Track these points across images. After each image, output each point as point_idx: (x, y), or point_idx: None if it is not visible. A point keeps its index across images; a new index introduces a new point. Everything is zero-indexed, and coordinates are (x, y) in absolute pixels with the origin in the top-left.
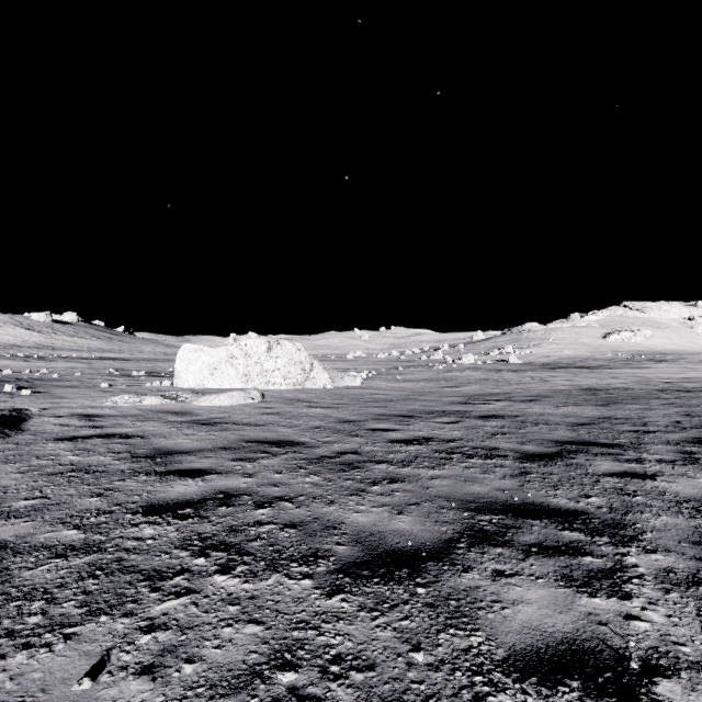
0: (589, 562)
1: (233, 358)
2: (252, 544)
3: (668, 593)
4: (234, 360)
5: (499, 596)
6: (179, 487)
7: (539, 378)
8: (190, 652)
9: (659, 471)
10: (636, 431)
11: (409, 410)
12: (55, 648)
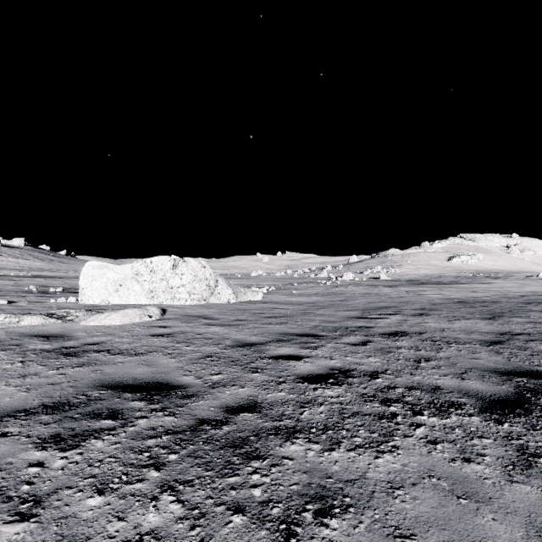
0: None
1: (138, 274)
2: None
3: None
4: (139, 277)
5: None
6: None
7: (413, 293)
8: None
9: None
10: None
11: (311, 327)
12: None
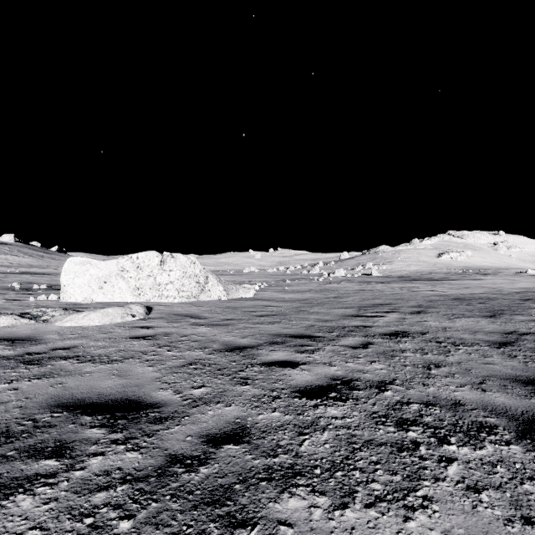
0: None
1: (123, 271)
2: None
3: None
4: (125, 273)
5: None
6: None
7: (406, 289)
8: None
9: None
10: None
11: (306, 327)
12: None
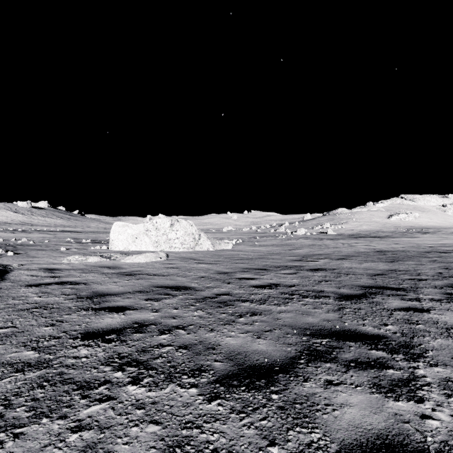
0: (391, 373)
1: (148, 231)
2: (156, 361)
3: (449, 398)
4: (148, 232)
5: (330, 400)
6: (107, 319)
7: (347, 244)
8: (106, 447)
9: (432, 306)
10: (413, 279)
11: (263, 265)
12: (6, 445)
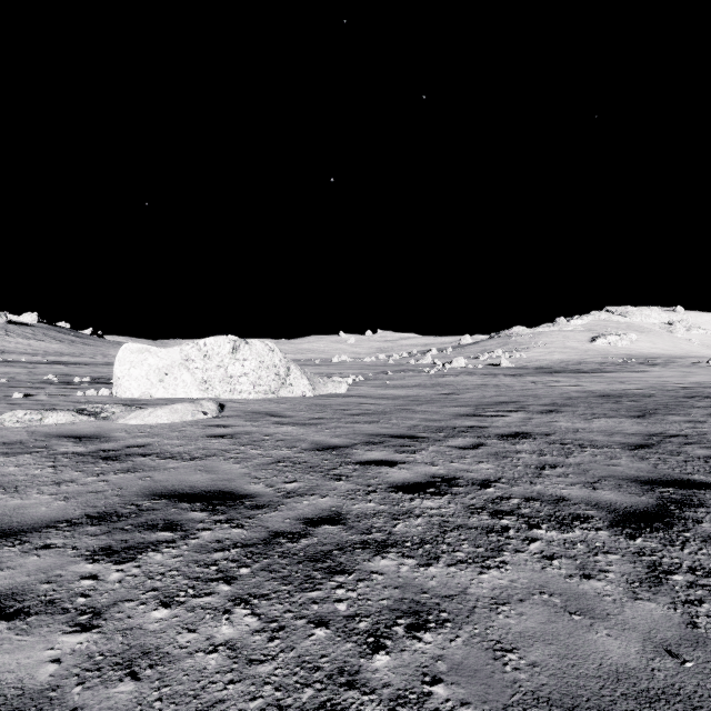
0: None
1: (188, 360)
2: None
3: None
4: (190, 363)
5: None
6: None
7: (542, 384)
8: None
9: None
10: None
11: (409, 427)
12: None
